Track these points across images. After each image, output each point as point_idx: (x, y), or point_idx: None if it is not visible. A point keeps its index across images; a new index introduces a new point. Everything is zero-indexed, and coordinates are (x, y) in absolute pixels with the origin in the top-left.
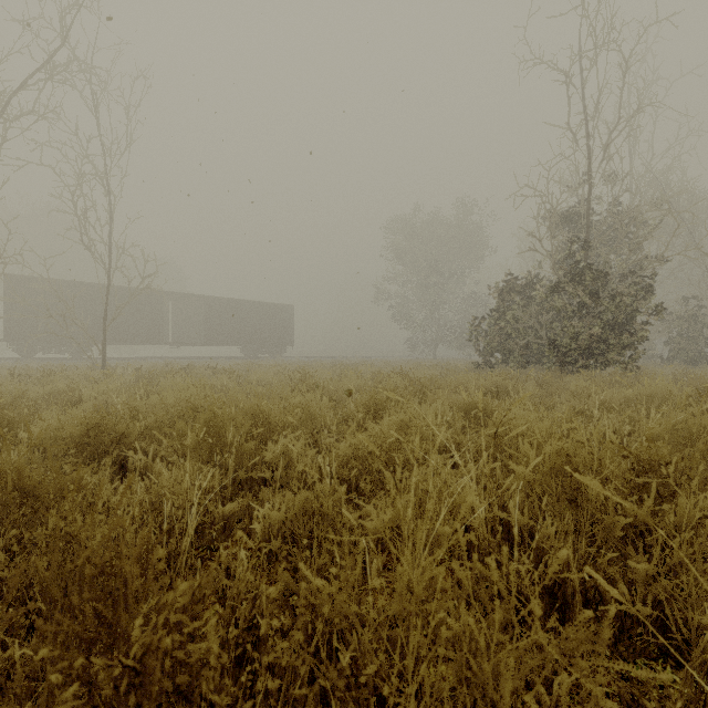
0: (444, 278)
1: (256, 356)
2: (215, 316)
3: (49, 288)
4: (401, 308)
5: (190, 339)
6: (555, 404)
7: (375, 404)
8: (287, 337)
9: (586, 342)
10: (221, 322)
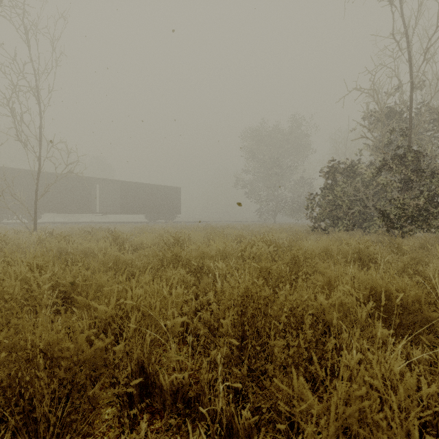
0: (281, 168)
1: (155, 221)
2: (127, 194)
3: (10, 174)
4: (252, 189)
5: (111, 209)
6: (434, 275)
7: (252, 297)
8: (176, 209)
9: (414, 211)
10: (132, 198)
